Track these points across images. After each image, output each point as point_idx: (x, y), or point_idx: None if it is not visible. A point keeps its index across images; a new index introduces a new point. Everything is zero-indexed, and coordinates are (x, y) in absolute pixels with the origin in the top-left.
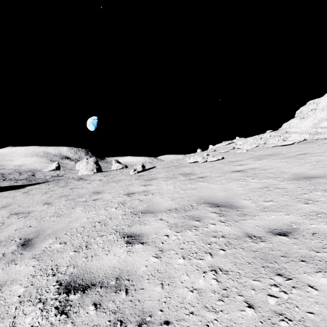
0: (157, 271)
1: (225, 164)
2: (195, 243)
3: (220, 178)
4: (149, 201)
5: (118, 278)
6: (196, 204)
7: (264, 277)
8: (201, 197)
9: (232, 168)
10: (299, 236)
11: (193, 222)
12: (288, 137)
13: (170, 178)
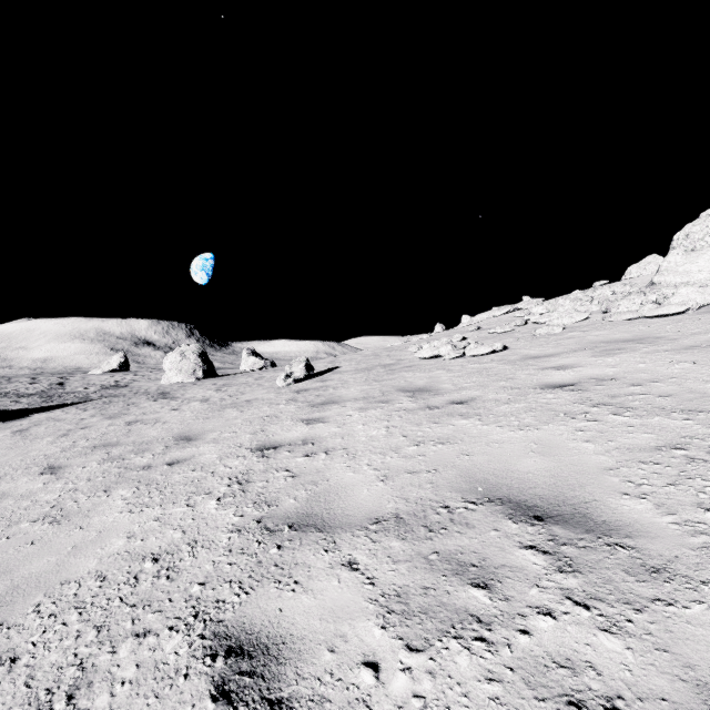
0: None
1: (514, 364)
2: None
3: (515, 405)
4: (316, 477)
5: None
6: (461, 503)
7: None
8: (473, 476)
9: (540, 378)
10: None
11: (466, 590)
12: (671, 296)
13: (376, 402)
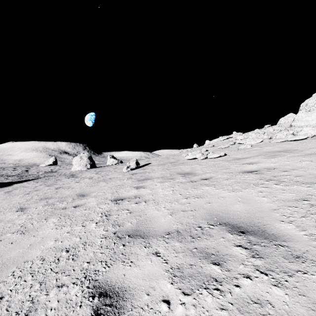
0: None
1: (229, 161)
2: None
3: (230, 180)
4: (141, 213)
5: None
6: (207, 225)
7: None
8: (212, 212)
9: (241, 168)
10: None
11: (210, 266)
12: (300, 131)
13: (167, 179)
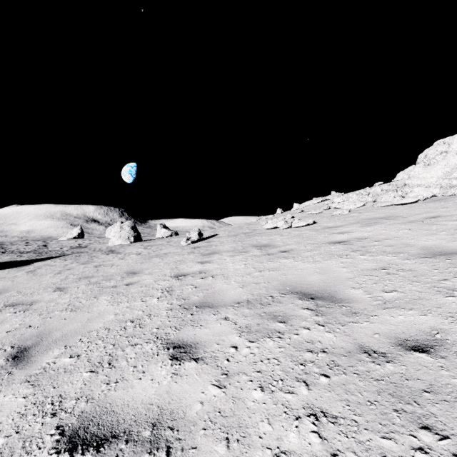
0: (219, 413)
1: (318, 231)
2: (280, 363)
3: (313, 252)
4: (208, 287)
5: (155, 424)
6: (278, 294)
7: (400, 432)
8: (286, 283)
9: (330, 238)
10: (448, 353)
11: (276, 323)
12: (410, 192)
13: (239, 252)
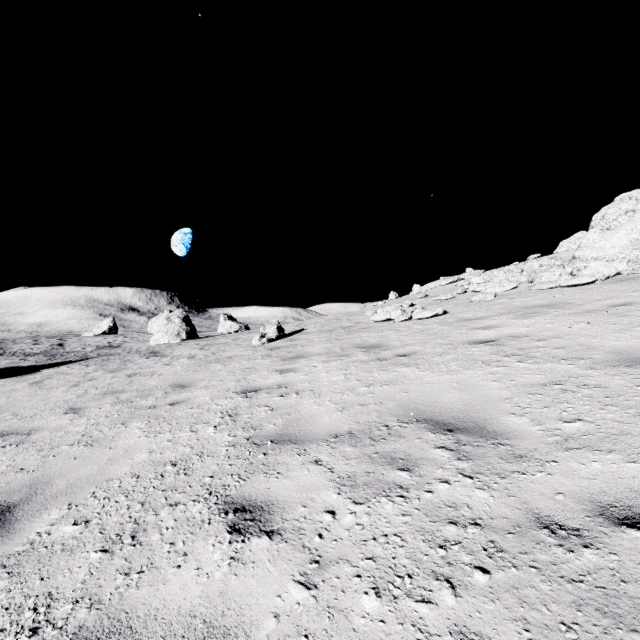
0: (306, 639)
1: (451, 325)
2: (405, 543)
3: (446, 357)
4: (290, 410)
5: None
6: (397, 423)
7: None
8: (408, 406)
9: (469, 336)
10: None
11: (395, 472)
12: (583, 269)
13: (337, 356)
